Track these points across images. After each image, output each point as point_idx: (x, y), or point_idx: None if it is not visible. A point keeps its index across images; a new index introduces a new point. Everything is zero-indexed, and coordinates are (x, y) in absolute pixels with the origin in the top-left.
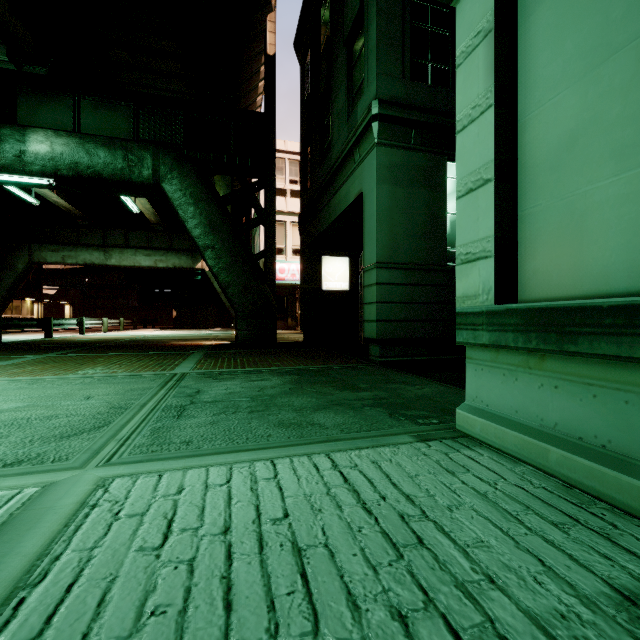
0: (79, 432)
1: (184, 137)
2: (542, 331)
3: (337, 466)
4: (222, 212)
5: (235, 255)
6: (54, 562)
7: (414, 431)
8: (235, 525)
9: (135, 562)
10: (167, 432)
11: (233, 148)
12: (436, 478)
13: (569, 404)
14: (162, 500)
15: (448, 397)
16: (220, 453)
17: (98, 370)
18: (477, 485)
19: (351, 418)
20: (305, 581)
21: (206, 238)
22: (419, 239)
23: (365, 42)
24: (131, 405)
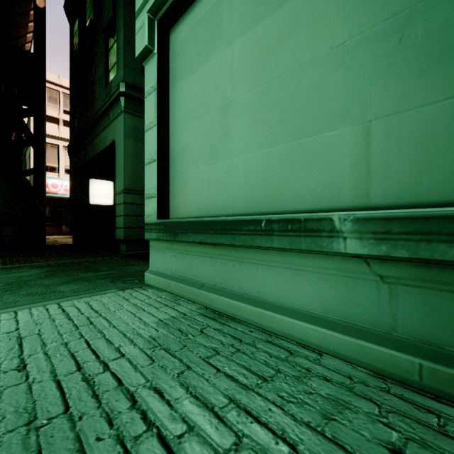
0: None
1: None
2: (170, 232)
3: (62, 307)
4: None
5: None
6: None
7: (121, 287)
8: None
9: None
10: None
11: None
12: (117, 303)
13: (178, 262)
14: None
15: None
16: None
17: None
18: (136, 302)
19: (85, 286)
20: (21, 345)
21: None
22: None
23: (117, 40)
24: None
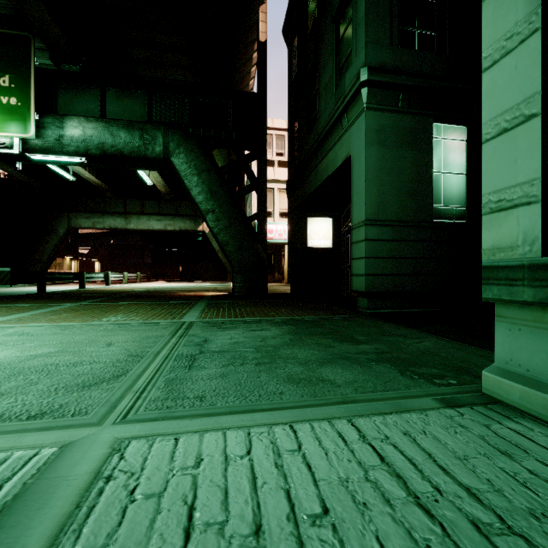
0: (99, 381)
1: (189, 118)
2: None
3: (365, 437)
4: (221, 180)
5: (232, 218)
6: None
7: (435, 393)
8: (267, 522)
9: None
10: (180, 384)
11: (230, 125)
12: (491, 462)
13: None
14: (180, 475)
15: (453, 353)
16: (235, 413)
17: (119, 317)
18: None
19: (360, 374)
20: None
21: (207, 203)
22: (406, 197)
23: (353, 15)
24: (146, 353)
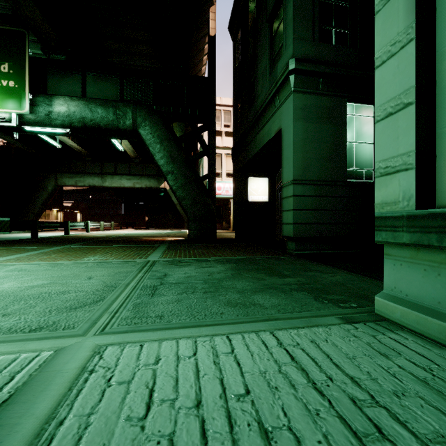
0: (83, 305)
1: (153, 97)
2: None
3: (282, 344)
4: (179, 148)
5: (187, 177)
6: (59, 427)
7: (339, 313)
8: (205, 399)
9: (124, 433)
10: (145, 307)
11: (186, 103)
12: (372, 360)
13: None
14: (144, 369)
15: (358, 284)
16: (186, 327)
17: (97, 257)
18: (413, 370)
19: (284, 300)
20: None
21: (168, 166)
22: (325, 162)
23: (283, 17)
24: (119, 284)
